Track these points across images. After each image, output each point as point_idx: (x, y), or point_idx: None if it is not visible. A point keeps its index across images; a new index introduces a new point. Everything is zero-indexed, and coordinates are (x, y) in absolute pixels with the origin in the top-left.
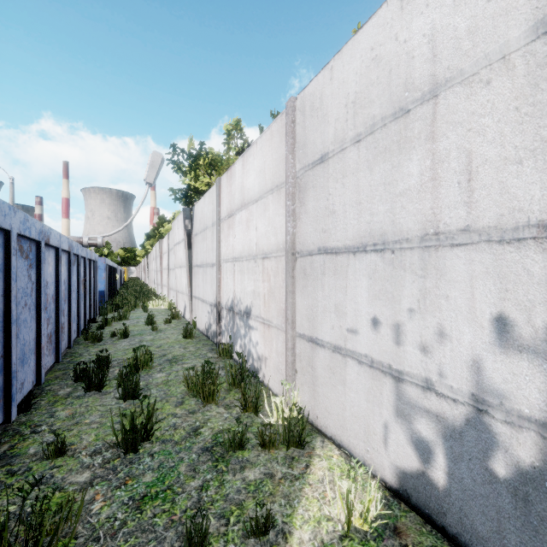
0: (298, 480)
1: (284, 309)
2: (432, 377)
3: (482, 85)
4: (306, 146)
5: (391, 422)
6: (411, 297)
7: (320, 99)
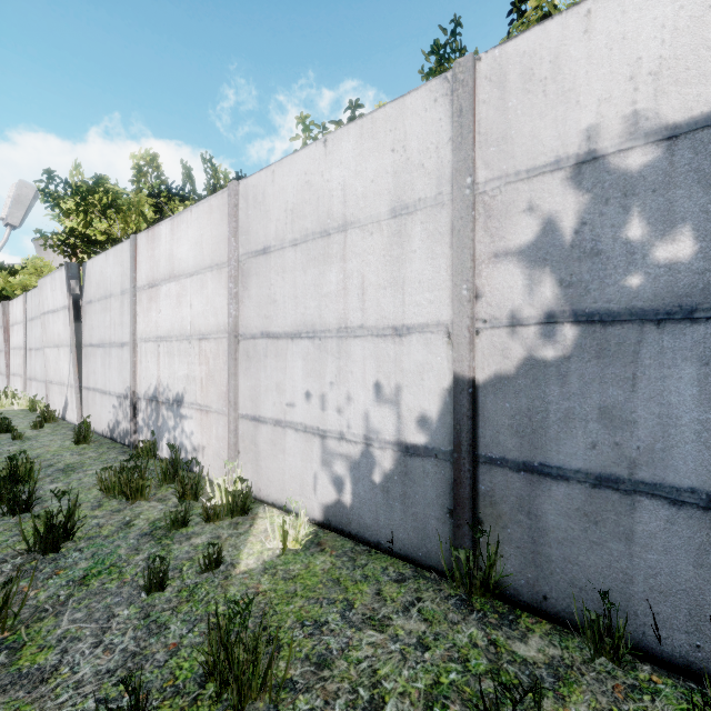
0: (244, 535)
1: (225, 392)
2: (344, 430)
3: (369, 234)
4: (249, 234)
5: (319, 471)
6: (332, 373)
7: (263, 195)
